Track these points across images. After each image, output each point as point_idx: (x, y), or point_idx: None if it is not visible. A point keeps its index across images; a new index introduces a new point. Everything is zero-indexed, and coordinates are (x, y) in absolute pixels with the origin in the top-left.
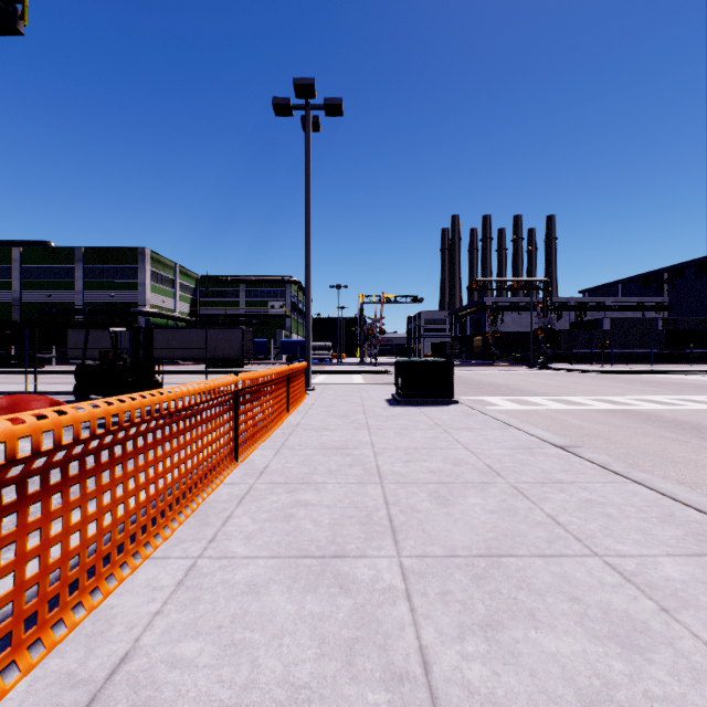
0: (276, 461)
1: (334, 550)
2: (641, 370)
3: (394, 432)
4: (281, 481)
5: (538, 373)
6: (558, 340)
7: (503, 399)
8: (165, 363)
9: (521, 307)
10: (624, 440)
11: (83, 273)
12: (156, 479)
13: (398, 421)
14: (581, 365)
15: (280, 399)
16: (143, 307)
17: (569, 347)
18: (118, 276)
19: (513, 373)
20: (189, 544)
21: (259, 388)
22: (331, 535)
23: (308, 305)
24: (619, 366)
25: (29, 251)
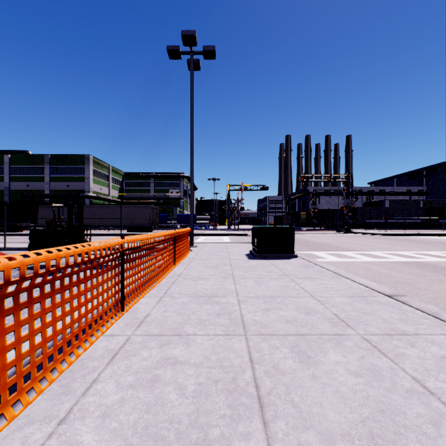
0: (157, 309)
1: (195, 440)
2: (412, 233)
3: (253, 281)
4: (156, 332)
5: (345, 236)
6: (356, 214)
7: (326, 253)
8: (101, 229)
9: (331, 193)
10: (427, 286)
11: (49, 171)
12: (1, 354)
13: (255, 271)
14: (371, 230)
15: (167, 255)
16: (88, 193)
17: (363, 218)
18: (72, 173)
19: (328, 236)
20: (35, 426)
21: (147, 247)
22: (195, 411)
23: (192, 189)
24: (396, 230)
25: (15, 157)
